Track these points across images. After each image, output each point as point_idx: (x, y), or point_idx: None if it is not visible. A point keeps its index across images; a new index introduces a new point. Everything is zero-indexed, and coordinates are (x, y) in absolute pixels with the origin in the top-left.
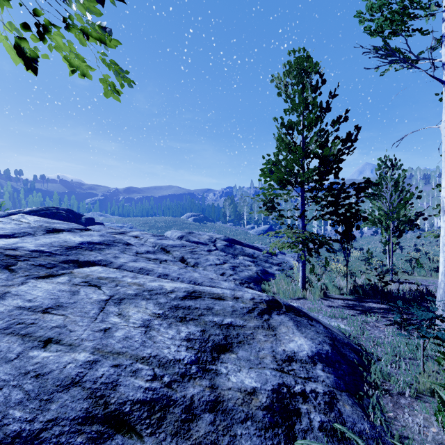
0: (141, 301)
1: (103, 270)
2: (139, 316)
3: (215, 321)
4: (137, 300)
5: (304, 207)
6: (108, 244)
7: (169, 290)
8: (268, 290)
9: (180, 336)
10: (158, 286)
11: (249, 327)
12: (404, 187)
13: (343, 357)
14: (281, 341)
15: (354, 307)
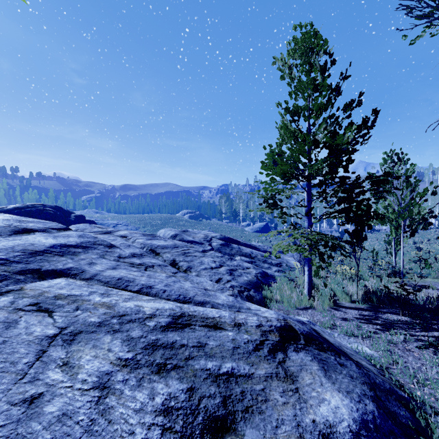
0: (104, 336)
1: (67, 283)
2: (95, 365)
3: (209, 369)
4: (99, 335)
5: (310, 204)
6: (86, 246)
7: (148, 315)
8: (270, 298)
9: (154, 403)
10: (135, 308)
11: (258, 377)
12: (417, 182)
13: (395, 421)
14: (307, 403)
15: (371, 320)
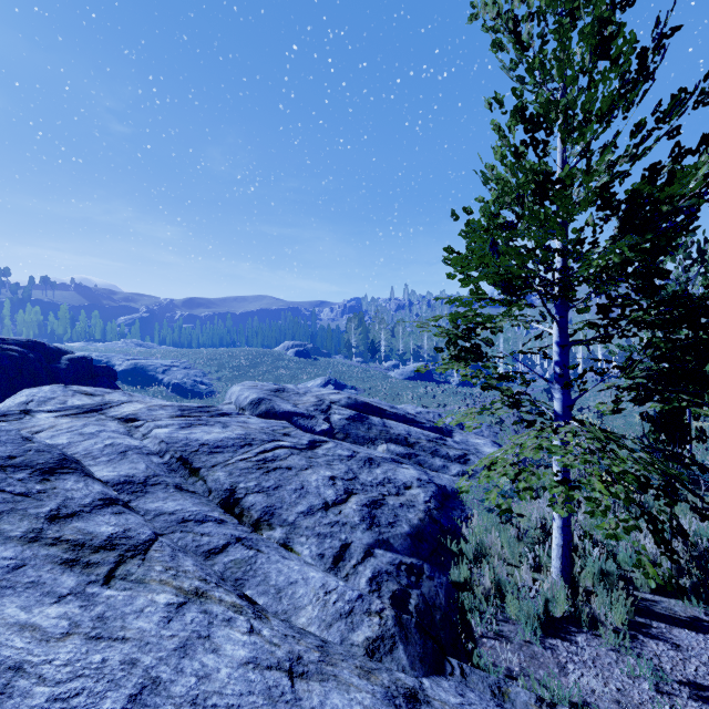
0: None
1: None
2: None
3: None
4: None
5: (567, 353)
6: None
7: None
8: (470, 587)
9: None
10: None
11: None
12: None
13: None
14: None
15: None
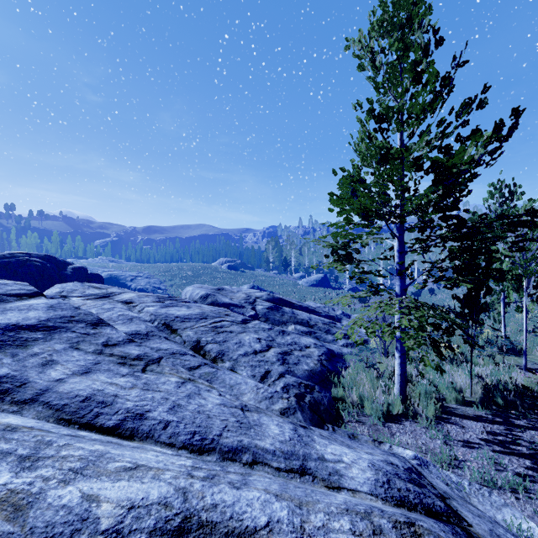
0: None
1: None
2: None
3: None
4: None
5: (403, 257)
6: (52, 327)
7: (101, 535)
8: (344, 399)
9: None
10: (77, 509)
11: None
12: None
13: None
14: None
15: (510, 445)
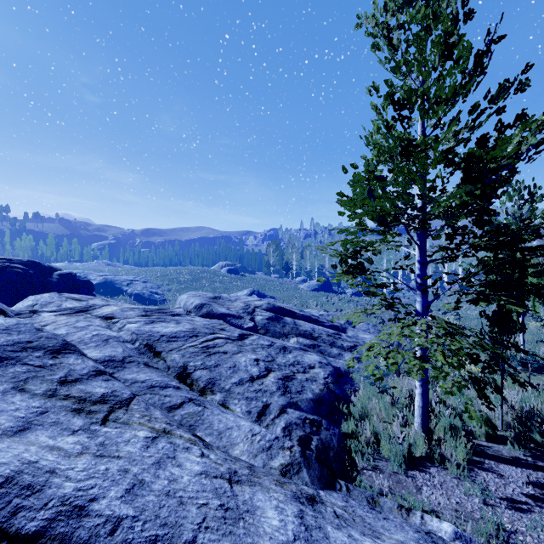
0: None
1: None
2: None
3: None
4: None
5: (425, 269)
6: None
7: None
8: (356, 436)
9: None
10: None
11: None
12: None
13: None
14: None
15: None
